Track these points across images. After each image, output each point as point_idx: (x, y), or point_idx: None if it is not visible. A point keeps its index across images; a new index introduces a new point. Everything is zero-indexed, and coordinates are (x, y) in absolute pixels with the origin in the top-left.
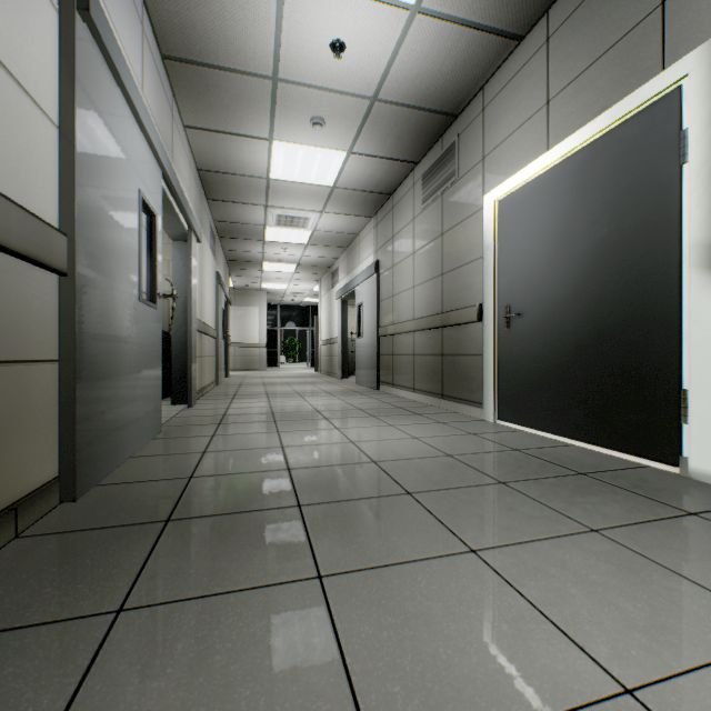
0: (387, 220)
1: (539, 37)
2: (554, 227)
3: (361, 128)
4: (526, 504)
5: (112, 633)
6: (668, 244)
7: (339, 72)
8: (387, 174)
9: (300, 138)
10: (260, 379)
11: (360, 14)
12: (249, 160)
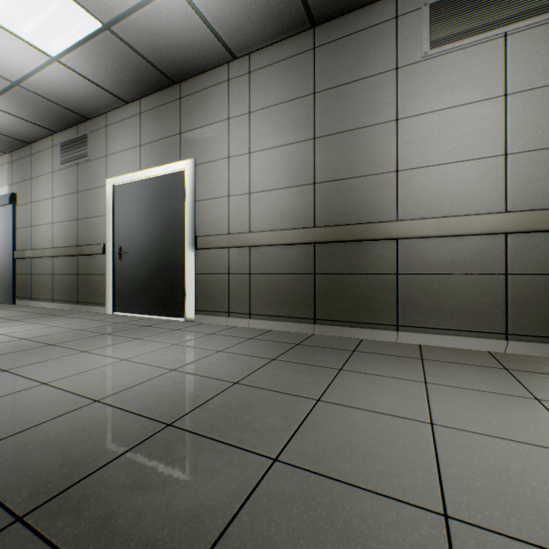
0: (25, 162)
1: (137, 109)
2: (143, 210)
3: (1, 94)
4: (115, 338)
5: None
6: (182, 231)
7: None
8: (26, 130)
9: None
10: None
11: (7, 39)
12: None
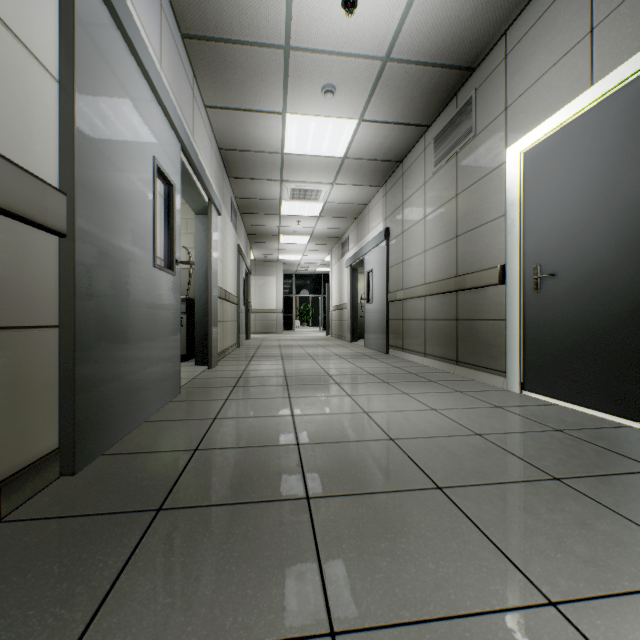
0: (396, 187)
1: None
2: (601, 172)
3: (372, 93)
4: (603, 518)
5: None
6: None
7: (350, 33)
8: (397, 141)
9: (312, 109)
10: (277, 341)
11: None
12: (264, 136)
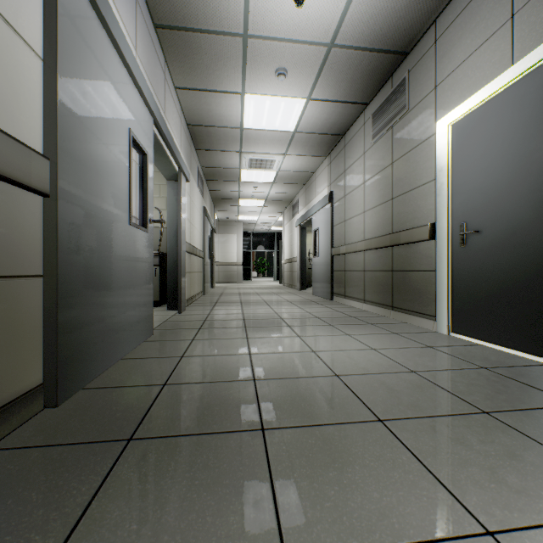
0: (339, 157)
1: None
2: (521, 140)
3: (319, 75)
4: (530, 450)
5: None
6: None
7: (300, 22)
8: (340, 117)
9: (267, 89)
10: (237, 290)
11: None
12: (226, 113)
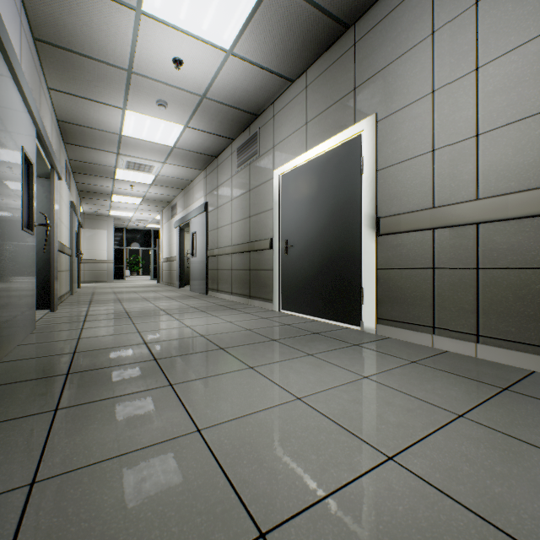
0: (213, 174)
1: (302, 84)
2: (310, 196)
3: (194, 112)
4: (283, 348)
5: (57, 417)
6: (356, 214)
7: (179, 76)
8: (213, 144)
9: (148, 111)
10: (110, 289)
11: (193, 47)
12: (105, 120)
